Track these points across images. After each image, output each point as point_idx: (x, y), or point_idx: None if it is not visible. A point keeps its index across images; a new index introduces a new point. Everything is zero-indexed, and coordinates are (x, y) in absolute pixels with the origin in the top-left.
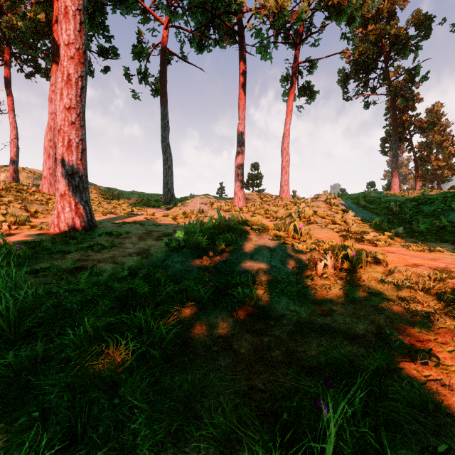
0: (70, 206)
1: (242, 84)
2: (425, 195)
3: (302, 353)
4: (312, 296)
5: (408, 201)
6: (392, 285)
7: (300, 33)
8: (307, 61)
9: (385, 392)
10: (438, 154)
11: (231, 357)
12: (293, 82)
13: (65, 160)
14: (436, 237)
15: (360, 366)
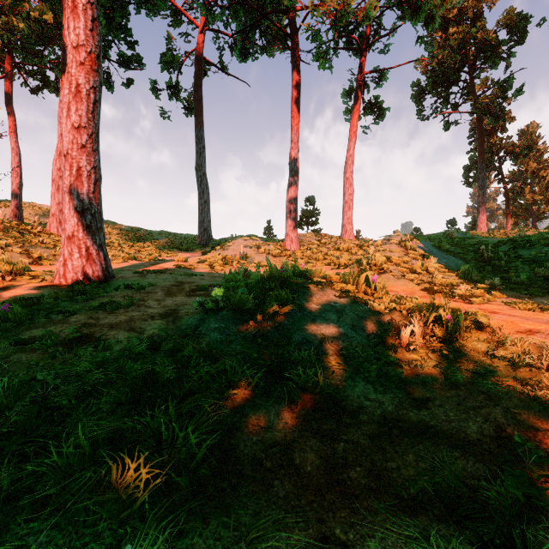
0: (79, 251)
1: (295, 100)
2: (522, 236)
3: (395, 473)
4: (397, 377)
5: (501, 244)
6: (505, 361)
7: (366, 37)
8: (375, 71)
9: (532, 547)
10: (534, 185)
11: (292, 480)
12: (357, 96)
13: (73, 193)
14: (543, 290)
15: (483, 497)
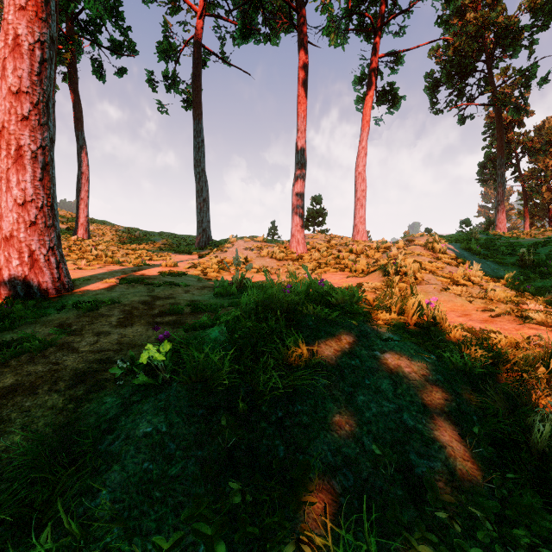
0: (19, 257)
1: (302, 83)
2: None
3: None
4: None
5: (538, 245)
6: None
7: (381, 15)
8: (390, 53)
9: None
10: None
11: None
12: (371, 82)
13: (11, 180)
14: None
15: None
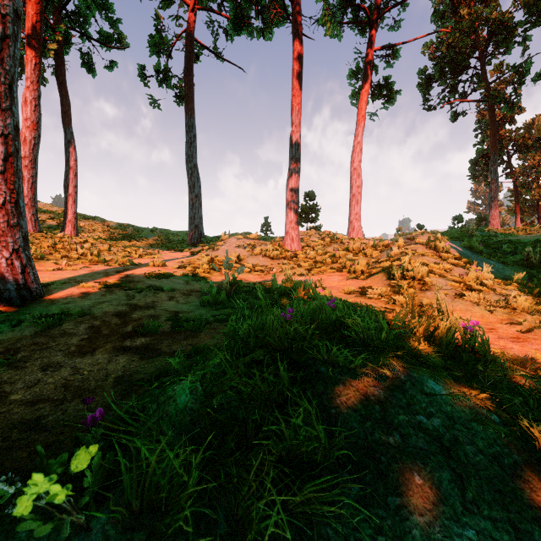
0: None
1: (296, 75)
2: None
3: None
4: None
5: (540, 243)
6: None
7: (377, 7)
8: (387, 46)
9: None
10: None
11: None
12: (366, 76)
13: None
14: None
15: None
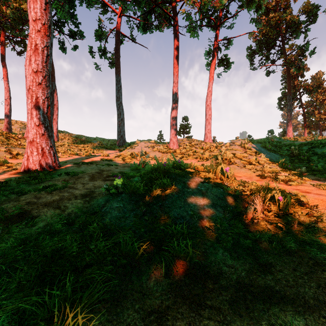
0: (37, 151)
1: (175, 56)
2: (316, 140)
3: None
4: (246, 245)
5: (303, 145)
6: (322, 231)
7: (219, 18)
8: (225, 39)
9: None
10: (321, 109)
11: None
12: (214, 55)
13: (33, 113)
14: None
15: None
